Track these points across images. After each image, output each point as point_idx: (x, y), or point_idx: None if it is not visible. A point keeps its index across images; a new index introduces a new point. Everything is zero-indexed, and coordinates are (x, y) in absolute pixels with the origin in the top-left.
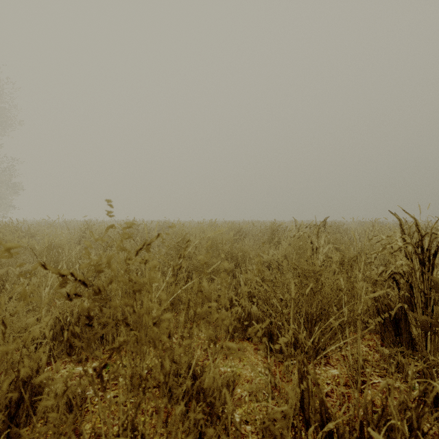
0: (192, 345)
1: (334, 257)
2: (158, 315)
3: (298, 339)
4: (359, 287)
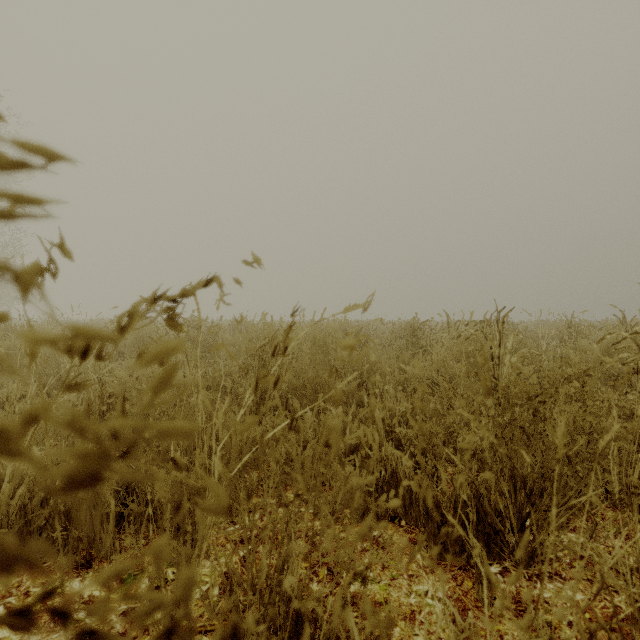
0: (294, 547)
1: (611, 363)
2: (185, 591)
3: (496, 527)
4: (603, 425)
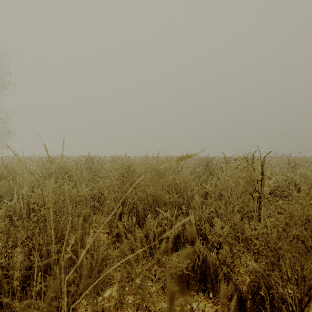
0: None
1: None
2: None
3: (282, 311)
4: None
